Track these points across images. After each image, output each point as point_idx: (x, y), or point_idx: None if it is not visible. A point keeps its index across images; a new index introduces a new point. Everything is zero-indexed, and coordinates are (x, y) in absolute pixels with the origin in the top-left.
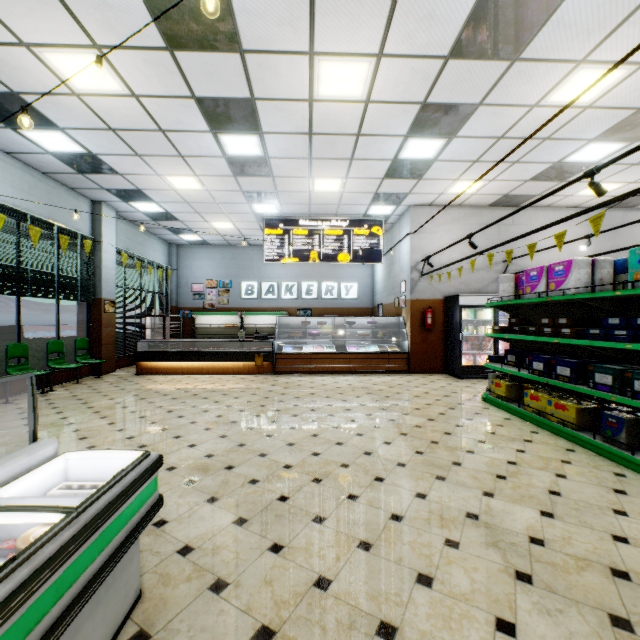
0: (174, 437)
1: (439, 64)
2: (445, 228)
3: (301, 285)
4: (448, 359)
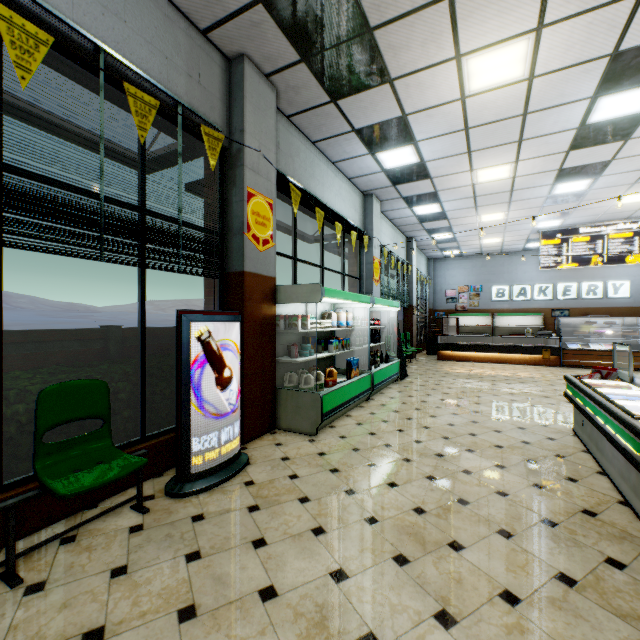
0: (559, 395)
1: None
2: None
3: (556, 286)
4: None
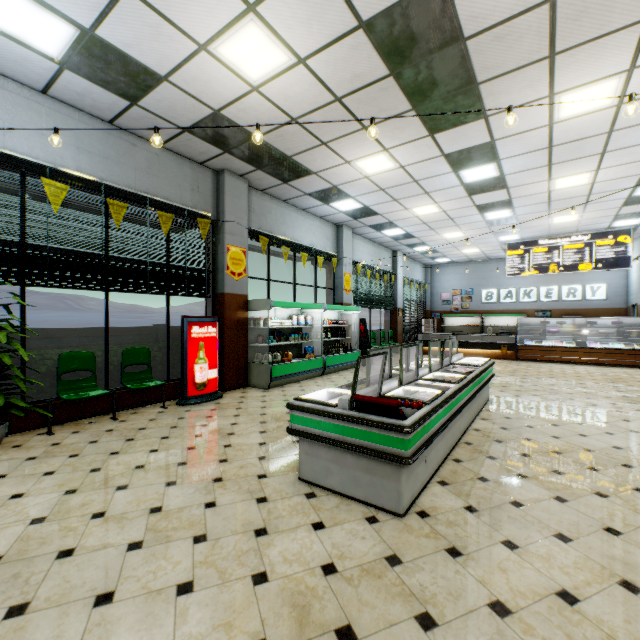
0: None
1: None
2: None
3: (539, 289)
4: None
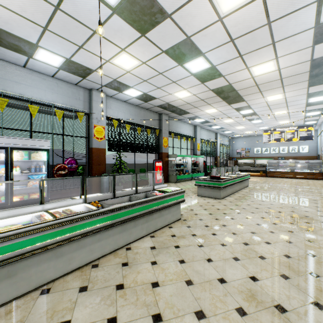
0: None
1: (304, 107)
2: None
3: (279, 148)
4: None
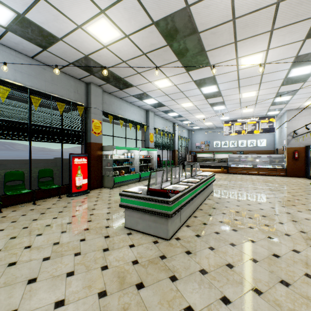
0: None
1: (278, 87)
2: (305, 117)
3: (238, 141)
4: (306, 172)
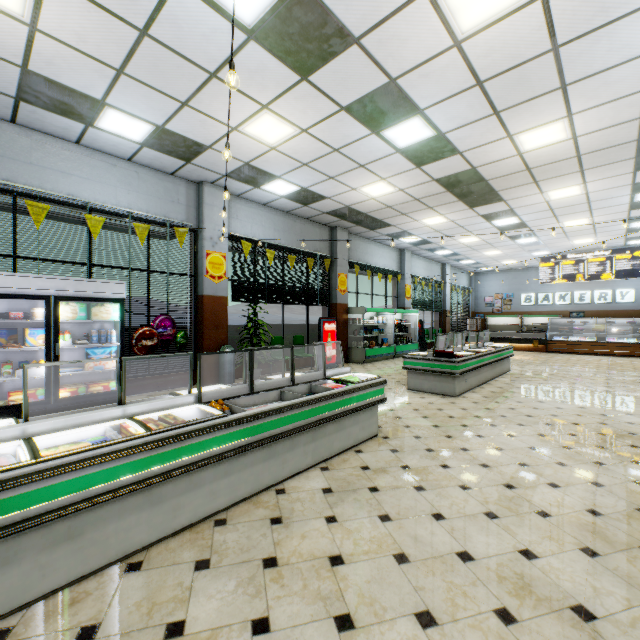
0: None
1: (626, 212)
2: None
3: (573, 293)
4: None
